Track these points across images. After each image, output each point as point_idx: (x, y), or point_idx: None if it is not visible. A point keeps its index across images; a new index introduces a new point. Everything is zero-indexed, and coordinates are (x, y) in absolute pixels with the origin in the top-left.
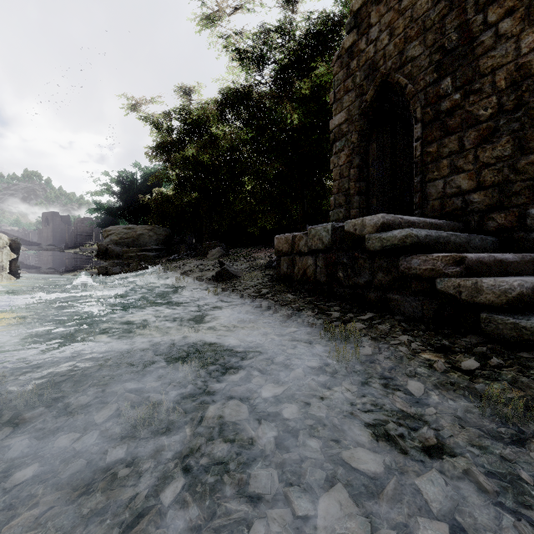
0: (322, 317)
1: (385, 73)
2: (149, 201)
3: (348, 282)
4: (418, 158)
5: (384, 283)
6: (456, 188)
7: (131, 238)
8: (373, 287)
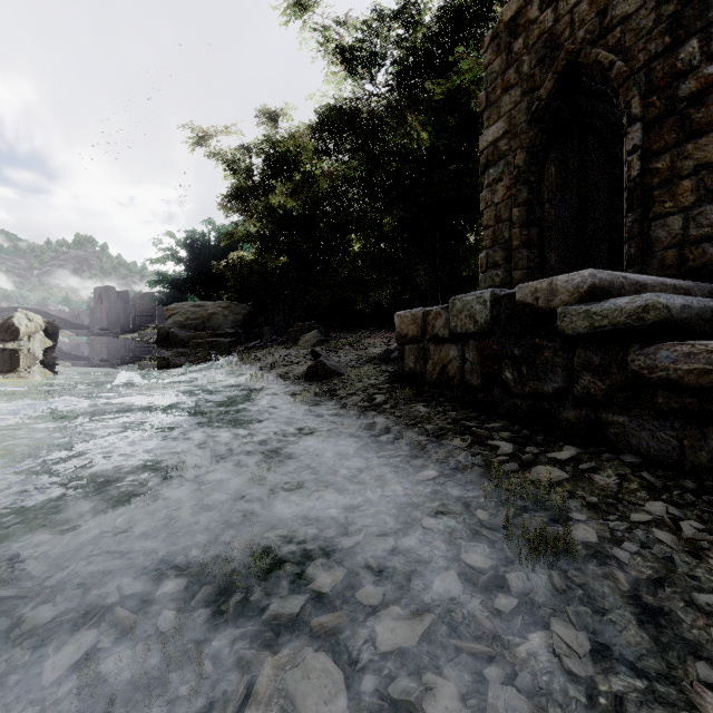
0: (481, 452)
1: (573, 49)
2: (225, 269)
3: (522, 388)
4: (634, 182)
5: (594, 392)
6: (710, 227)
7: (200, 318)
8: (571, 399)
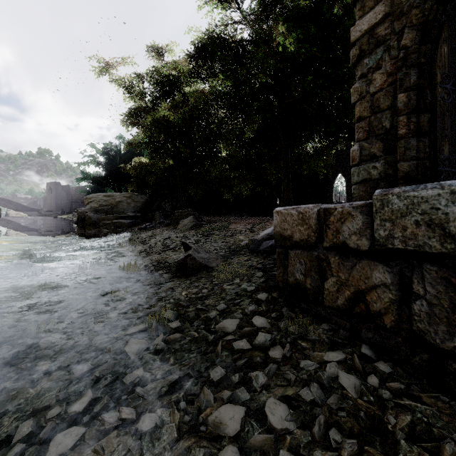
0: None
1: None
2: (130, 170)
3: None
4: None
5: None
6: None
7: (110, 205)
8: None
